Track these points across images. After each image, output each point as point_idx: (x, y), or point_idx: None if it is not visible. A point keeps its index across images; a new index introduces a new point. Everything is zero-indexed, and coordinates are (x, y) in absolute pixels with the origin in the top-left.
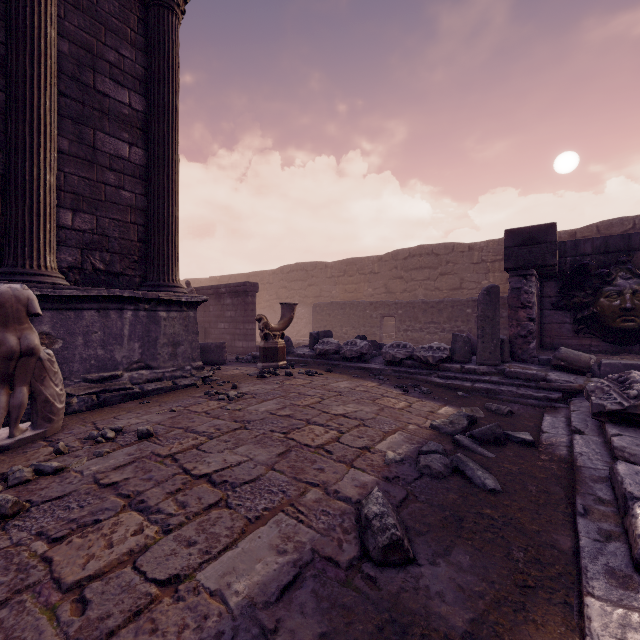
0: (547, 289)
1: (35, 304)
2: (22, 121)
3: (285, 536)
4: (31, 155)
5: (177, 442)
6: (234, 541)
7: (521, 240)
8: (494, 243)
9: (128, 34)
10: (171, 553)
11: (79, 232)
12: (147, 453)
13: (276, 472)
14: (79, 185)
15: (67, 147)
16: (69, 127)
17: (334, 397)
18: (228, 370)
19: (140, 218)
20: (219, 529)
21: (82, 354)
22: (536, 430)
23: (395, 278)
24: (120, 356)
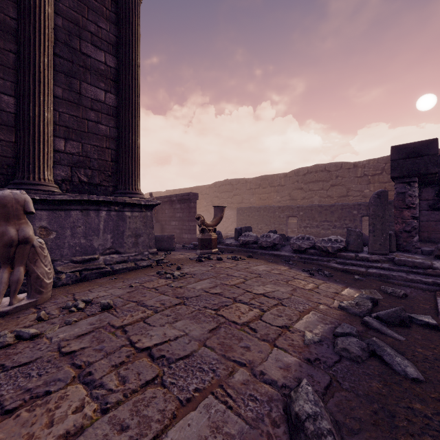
0: (425, 194)
1: (30, 205)
2: (28, 74)
3: (214, 425)
4: (34, 98)
5: (129, 314)
6: (164, 428)
7: (406, 154)
8: (374, 161)
9: (104, 12)
10: (103, 439)
11: (69, 155)
12: (104, 323)
13: (207, 348)
14: (69, 121)
15: (61, 93)
16: (62, 79)
17: (255, 278)
18: (175, 255)
19: (112, 144)
20: (152, 412)
21: (70, 242)
22: (433, 313)
23: (297, 189)
24: (97, 244)
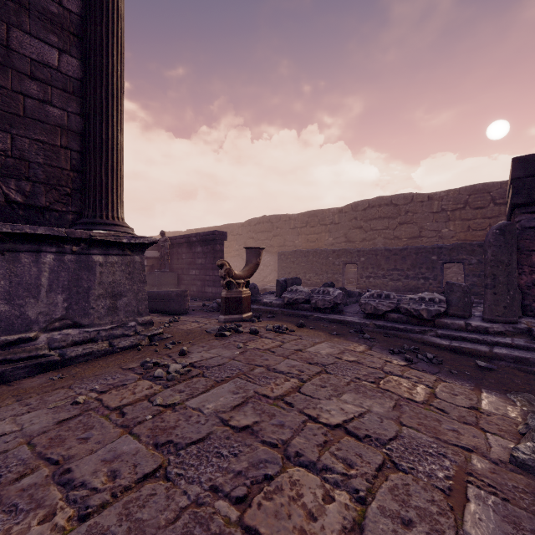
0: None
1: None
2: None
3: None
4: None
5: (2, 531)
6: None
7: None
8: (454, 192)
9: None
10: None
11: None
12: None
13: None
14: None
15: None
16: None
17: (318, 377)
18: (186, 323)
19: (74, 142)
20: None
21: None
22: None
23: (355, 228)
24: (35, 312)
